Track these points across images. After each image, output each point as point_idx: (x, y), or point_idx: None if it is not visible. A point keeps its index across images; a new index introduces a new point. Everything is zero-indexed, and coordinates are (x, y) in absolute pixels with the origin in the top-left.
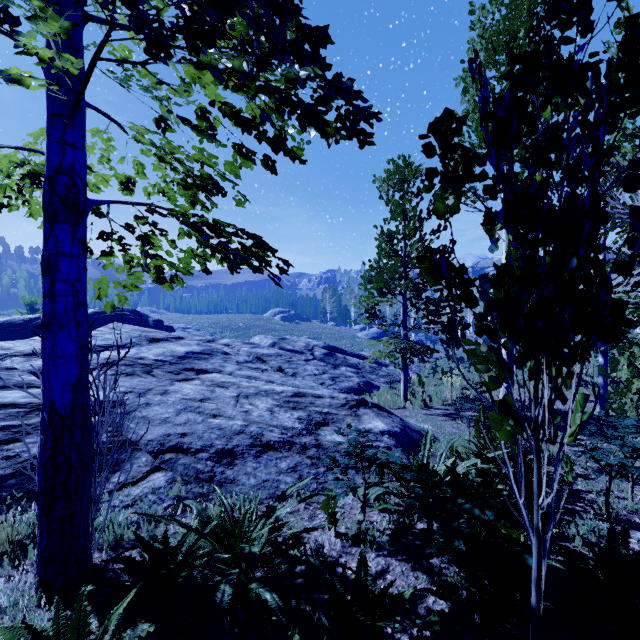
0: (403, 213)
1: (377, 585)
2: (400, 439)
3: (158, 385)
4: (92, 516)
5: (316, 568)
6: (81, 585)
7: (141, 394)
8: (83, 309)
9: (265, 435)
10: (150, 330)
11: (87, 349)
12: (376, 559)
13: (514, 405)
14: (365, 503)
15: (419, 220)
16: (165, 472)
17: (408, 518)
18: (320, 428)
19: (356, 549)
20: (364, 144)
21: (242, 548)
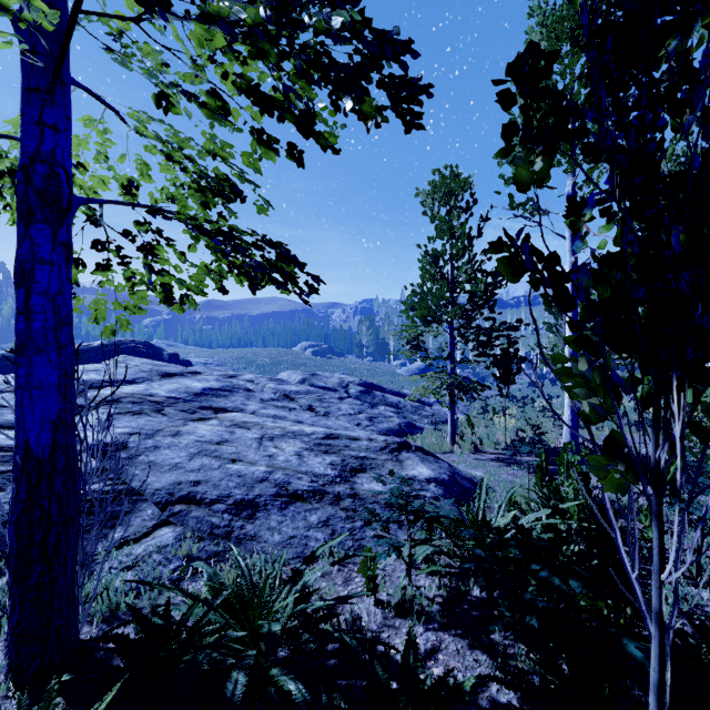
0: (450, 230)
1: (427, 668)
2: (449, 488)
3: (169, 425)
4: (80, 582)
5: (353, 650)
6: (62, 669)
7: (149, 436)
8: (67, 329)
9: (292, 483)
10: (163, 364)
11: (72, 378)
12: (425, 634)
13: (625, 444)
14: (411, 565)
15: (469, 238)
16: (174, 527)
17: (464, 584)
18: (356, 475)
19: (400, 621)
20: (411, 128)
21: (260, 626)
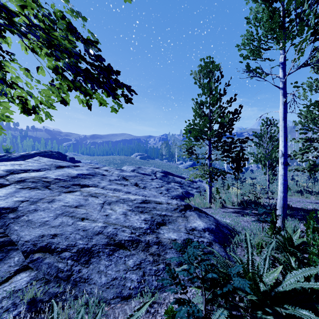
0: (210, 90)
1: None
2: (216, 234)
3: (49, 195)
4: None
5: None
6: None
7: (33, 202)
8: None
9: (118, 235)
10: (60, 161)
11: None
12: None
13: None
14: None
15: (220, 94)
16: (30, 271)
17: None
18: (160, 227)
19: None
20: None
21: None
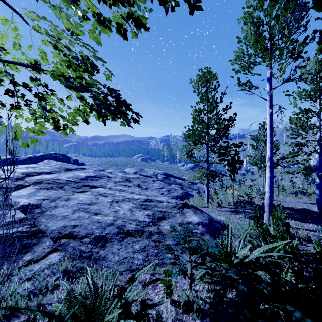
0: (207, 98)
1: None
2: (209, 227)
3: (65, 195)
4: None
5: None
6: None
7: (53, 200)
8: None
9: (126, 226)
10: (67, 164)
11: None
12: None
13: None
14: (192, 282)
15: (216, 102)
16: (60, 252)
17: (225, 296)
18: (160, 221)
19: (186, 316)
20: (194, 9)
21: None
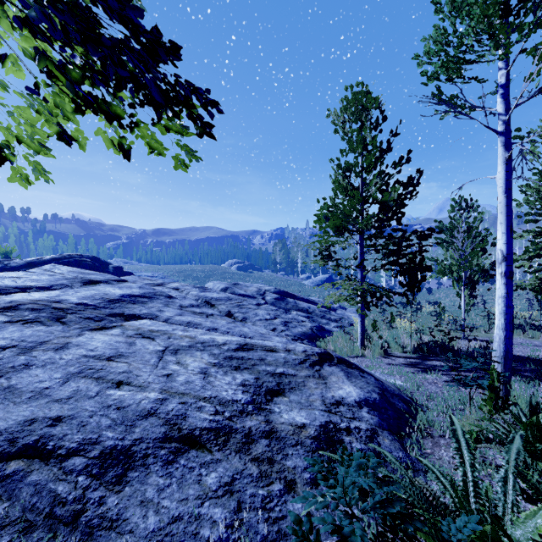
0: (363, 142)
1: None
2: (383, 412)
3: (60, 336)
4: None
5: None
6: None
7: (26, 350)
8: None
9: (189, 417)
10: (92, 272)
11: None
12: None
13: None
14: None
15: (381, 149)
16: None
17: None
18: (273, 400)
19: None
20: None
21: None
